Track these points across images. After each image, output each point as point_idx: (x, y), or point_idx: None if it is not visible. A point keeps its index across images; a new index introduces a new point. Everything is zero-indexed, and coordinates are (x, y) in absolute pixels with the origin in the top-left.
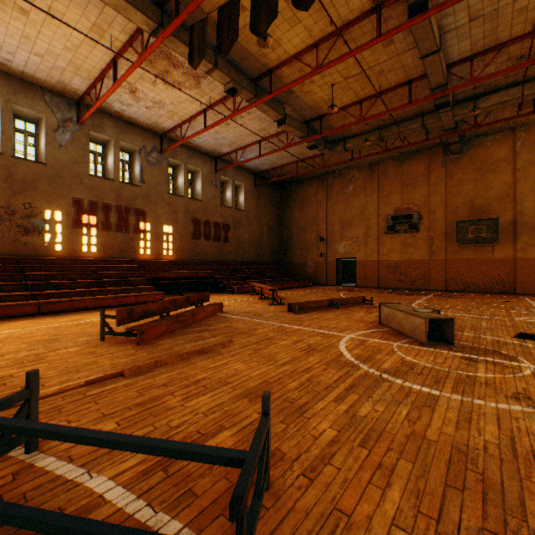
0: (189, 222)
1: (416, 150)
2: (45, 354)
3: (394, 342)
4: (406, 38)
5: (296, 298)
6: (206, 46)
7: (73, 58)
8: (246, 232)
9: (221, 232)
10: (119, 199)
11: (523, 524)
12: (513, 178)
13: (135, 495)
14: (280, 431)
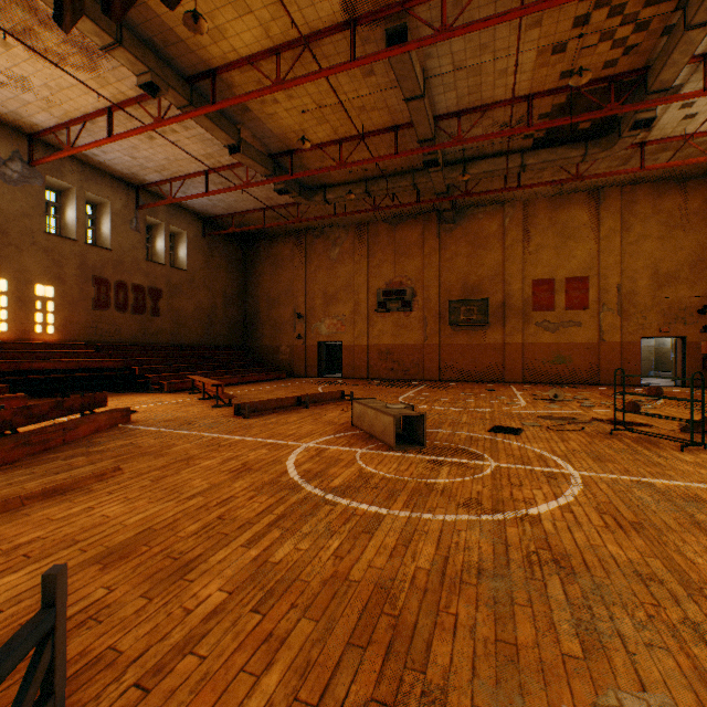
0: (87, 282)
1: (410, 213)
2: None
3: (360, 448)
4: (389, 73)
5: (257, 395)
6: None
7: None
8: (189, 302)
9: (148, 301)
10: None
11: (421, 677)
12: (503, 257)
13: None
14: (132, 613)
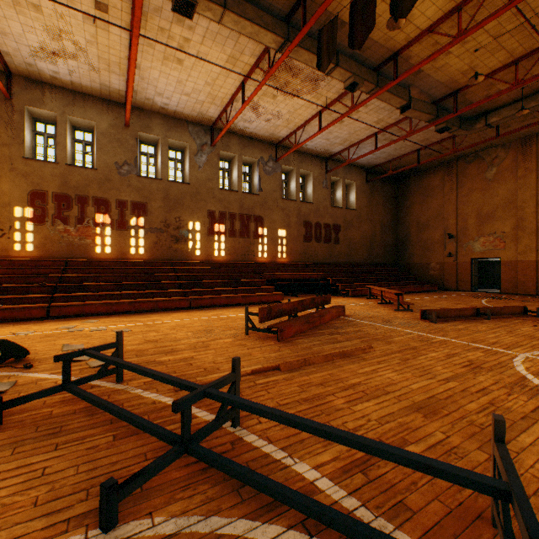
0: (300, 225)
1: None
2: (208, 342)
3: None
4: None
5: (423, 304)
6: (335, 46)
7: (211, 90)
8: (356, 233)
9: (332, 234)
10: (241, 208)
11: None
12: None
13: (344, 491)
14: (482, 460)
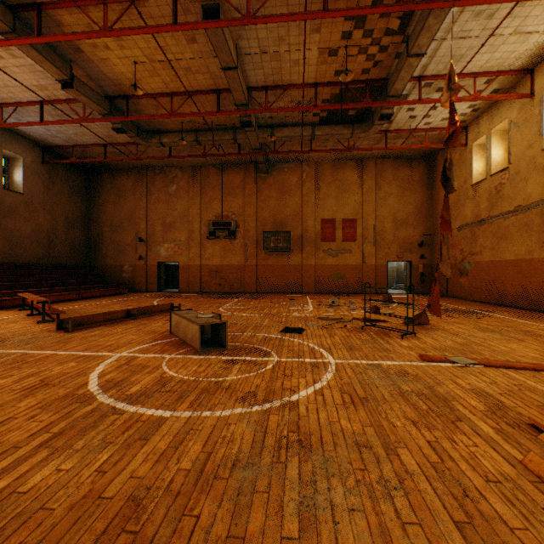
0: None
1: (234, 162)
2: None
3: (170, 354)
4: (209, 43)
5: (92, 309)
6: None
7: None
8: (26, 224)
9: None
10: None
11: None
12: (302, 201)
13: None
14: None
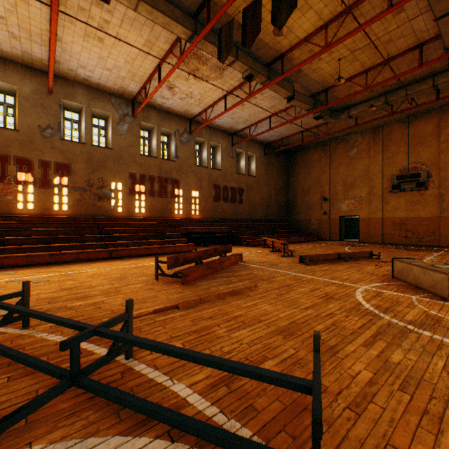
0: (211, 188)
1: (424, 110)
2: (121, 288)
3: (413, 295)
4: (418, 4)
5: (303, 251)
6: (232, 43)
7: (131, 68)
8: (256, 195)
9: (237, 195)
10: (160, 172)
11: None
12: None
13: (209, 402)
14: None
